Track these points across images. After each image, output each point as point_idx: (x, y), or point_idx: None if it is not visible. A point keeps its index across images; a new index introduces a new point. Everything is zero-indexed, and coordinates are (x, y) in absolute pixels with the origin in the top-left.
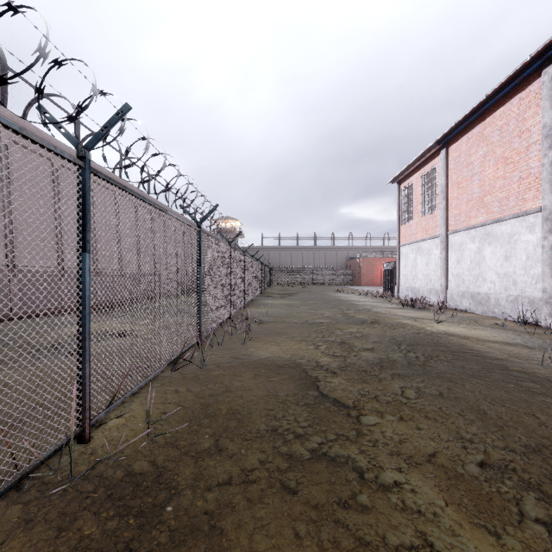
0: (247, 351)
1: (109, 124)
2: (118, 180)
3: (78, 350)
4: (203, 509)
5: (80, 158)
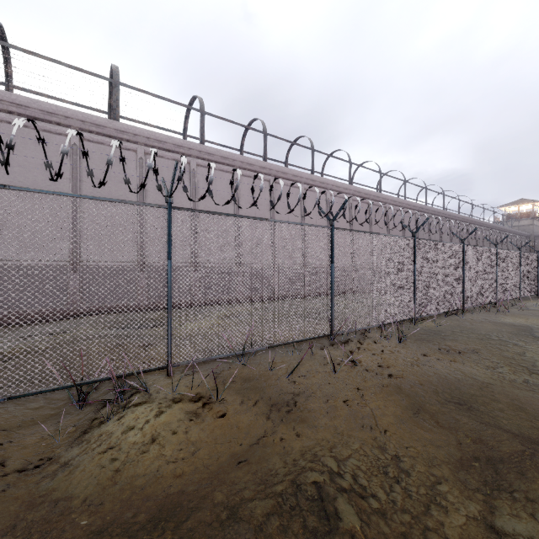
0: (497, 318)
1: (422, 225)
2: (403, 202)
3: (413, 294)
4: (453, 336)
5: (413, 236)
